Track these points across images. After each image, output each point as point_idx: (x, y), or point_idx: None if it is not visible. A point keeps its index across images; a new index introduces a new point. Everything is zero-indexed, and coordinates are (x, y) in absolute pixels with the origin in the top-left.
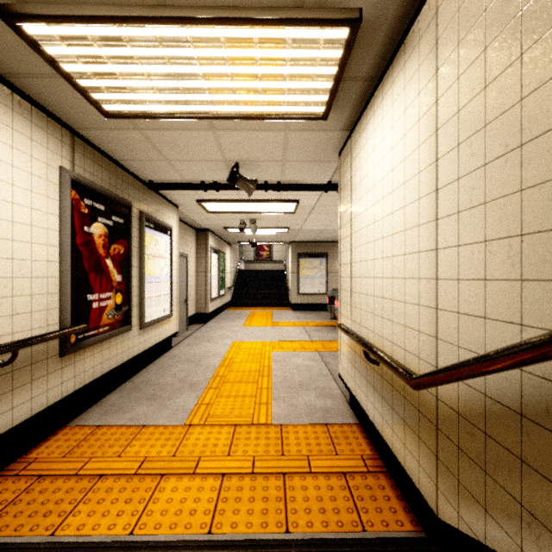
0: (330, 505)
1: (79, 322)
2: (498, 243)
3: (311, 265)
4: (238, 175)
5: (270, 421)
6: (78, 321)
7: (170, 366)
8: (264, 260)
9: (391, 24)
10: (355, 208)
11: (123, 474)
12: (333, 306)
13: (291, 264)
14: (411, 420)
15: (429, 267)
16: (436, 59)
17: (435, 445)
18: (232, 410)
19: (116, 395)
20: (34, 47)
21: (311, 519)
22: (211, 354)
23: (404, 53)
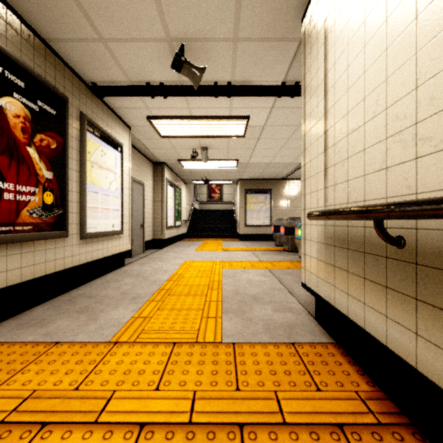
0: None
1: None
2: None
3: (257, 200)
4: (183, 58)
5: (219, 338)
6: None
7: (116, 281)
8: (215, 201)
9: None
10: (336, 48)
11: None
12: (278, 234)
13: (239, 199)
14: None
15: None
16: None
17: None
18: (173, 324)
19: (45, 307)
20: None
21: None
22: (161, 271)
23: None
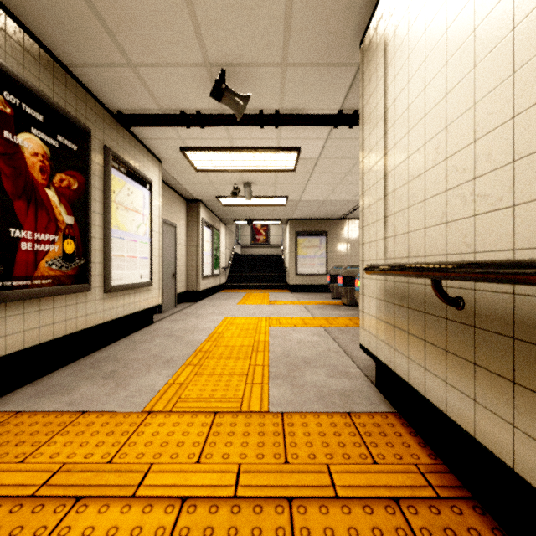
0: None
1: None
2: None
3: (310, 243)
4: (224, 85)
5: (266, 407)
6: None
7: (145, 341)
8: (261, 245)
9: None
10: (396, 83)
11: (11, 497)
12: (335, 285)
13: (289, 243)
14: None
15: None
16: None
17: None
18: (213, 391)
19: (65, 372)
20: None
21: None
22: (197, 329)
23: None
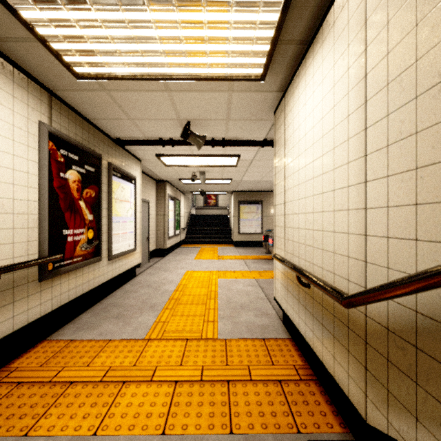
0: (268, 409)
1: (56, 252)
2: (430, 169)
3: (250, 210)
4: (190, 131)
5: (216, 336)
6: (54, 252)
7: (134, 291)
8: (211, 207)
9: None
10: (288, 156)
11: (90, 381)
12: (267, 243)
13: (234, 209)
14: (341, 335)
15: (358, 199)
16: (365, 11)
17: (364, 357)
18: (184, 326)
19: (88, 314)
20: (10, 10)
21: (252, 422)
22: (168, 281)
23: (334, 14)
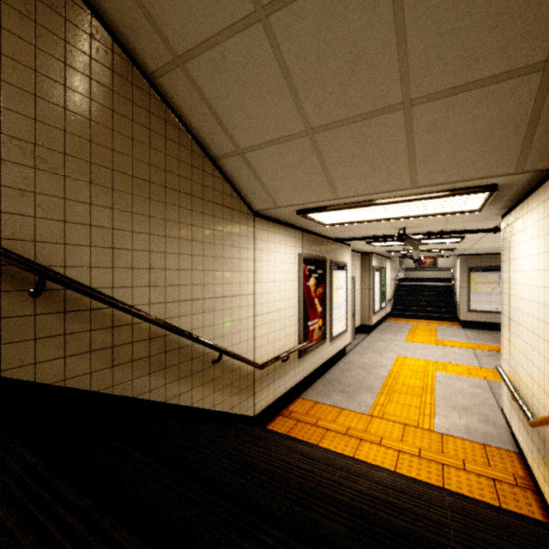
0: (477, 491)
1: (305, 339)
2: None
3: (486, 279)
4: (405, 237)
5: (432, 429)
6: (304, 338)
7: (348, 370)
8: (427, 268)
9: (524, 182)
10: (512, 276)
11: (339, 432)
12: None
13: (460, 278)
14: (541, 450)
15: (548, 353)
16: None
17: None
18: (401, 413)
19: (319, 384)
20: (304, 218)
21: (461, 493)
22: (379, 365)
23: (538, 198)
